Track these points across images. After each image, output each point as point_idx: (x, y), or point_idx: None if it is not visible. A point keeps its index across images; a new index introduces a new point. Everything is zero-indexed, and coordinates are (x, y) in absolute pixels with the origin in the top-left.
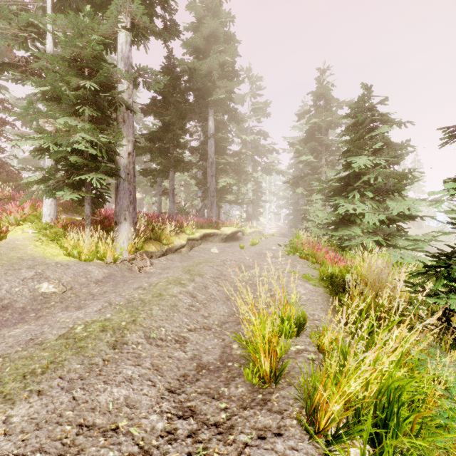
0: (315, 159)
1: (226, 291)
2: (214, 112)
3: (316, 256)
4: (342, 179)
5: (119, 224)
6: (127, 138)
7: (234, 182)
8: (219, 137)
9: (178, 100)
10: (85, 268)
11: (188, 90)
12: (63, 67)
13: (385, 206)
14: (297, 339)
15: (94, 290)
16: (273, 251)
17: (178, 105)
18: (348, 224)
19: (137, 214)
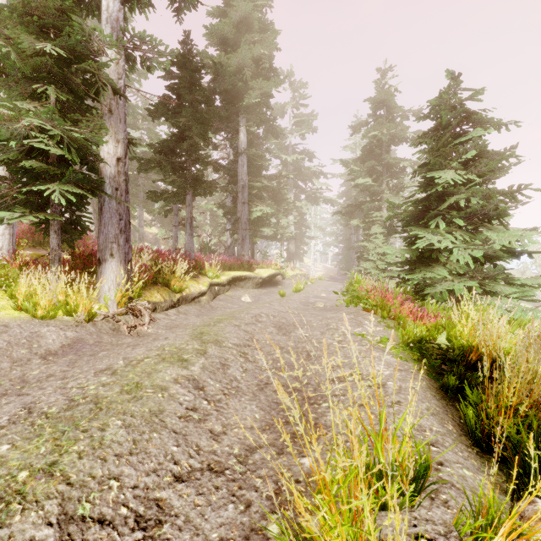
0: (374, 183)
1: (249, 437)
2: (246, 122)
3: (387, 308)
4: (418, 203)
5: (103, 263)
6: (116, 137)
7: (272, 211)
8: (252, 155)
9: (197, 98)
10: (34, 332)
11: (213, 93)
12: (12, 22)
13: (485, 238)
14: (413, 512)
15: (33, 372)
16: (324, 299)
17: (198, 106)
18: (428, 264)
19: (142, 251)
